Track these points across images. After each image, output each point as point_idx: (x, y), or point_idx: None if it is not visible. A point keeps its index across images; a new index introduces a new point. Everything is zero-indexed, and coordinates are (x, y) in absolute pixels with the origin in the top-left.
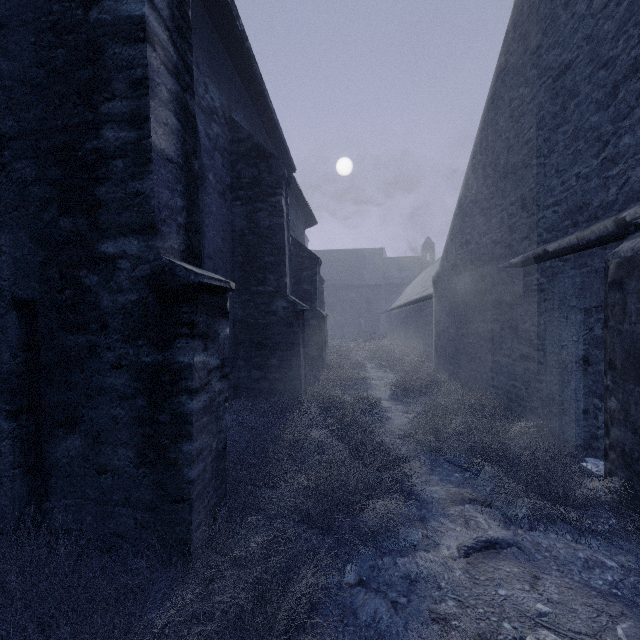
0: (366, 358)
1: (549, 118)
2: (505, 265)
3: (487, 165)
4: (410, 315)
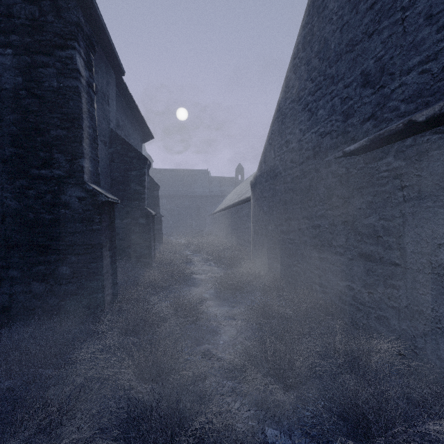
0: (194, 252)
1: None
2: (337, 155)
3: (312, 58)
4: (229, 216)
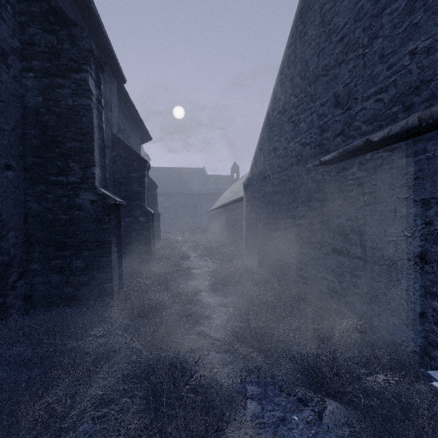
0: (191, 248)
1: (370, 4)
2: (315, 164)
3: (295, 76)
4: (224, 214)
